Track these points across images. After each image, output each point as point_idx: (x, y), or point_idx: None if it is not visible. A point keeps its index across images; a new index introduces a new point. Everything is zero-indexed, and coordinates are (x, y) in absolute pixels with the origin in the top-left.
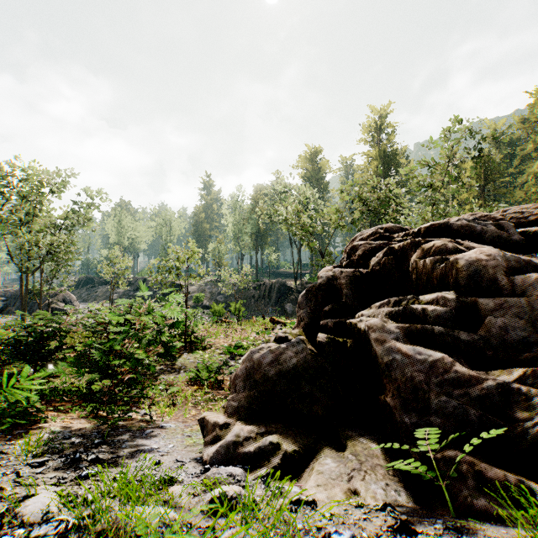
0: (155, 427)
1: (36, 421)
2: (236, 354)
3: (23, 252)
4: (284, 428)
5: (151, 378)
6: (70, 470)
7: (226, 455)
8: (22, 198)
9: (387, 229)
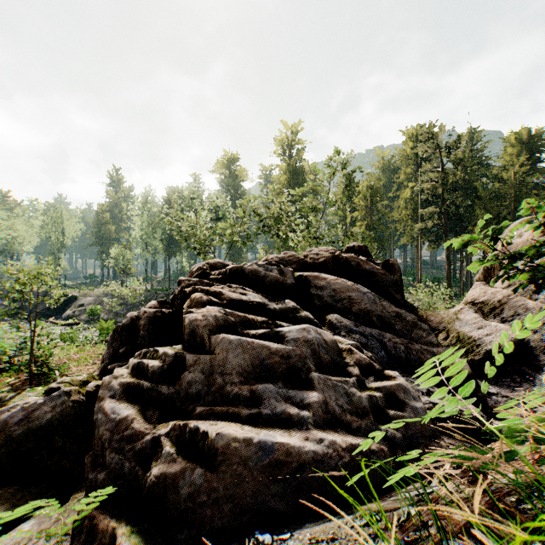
0: None
1: None
2: None
3: None
4: (17, 491)
5: None
6: None
7: None
8: None
9: (212, 264)
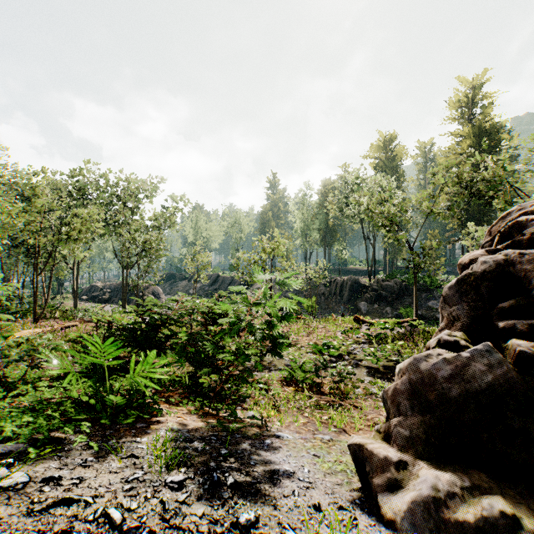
0: (272, 436)
1: (152, 413)
2: (325, 354)
3: (125, 249)
4: (493, 481)
5: (244, 373)
6: (215, 502)
7: (426, 518)
8: (123, 203)
9: None
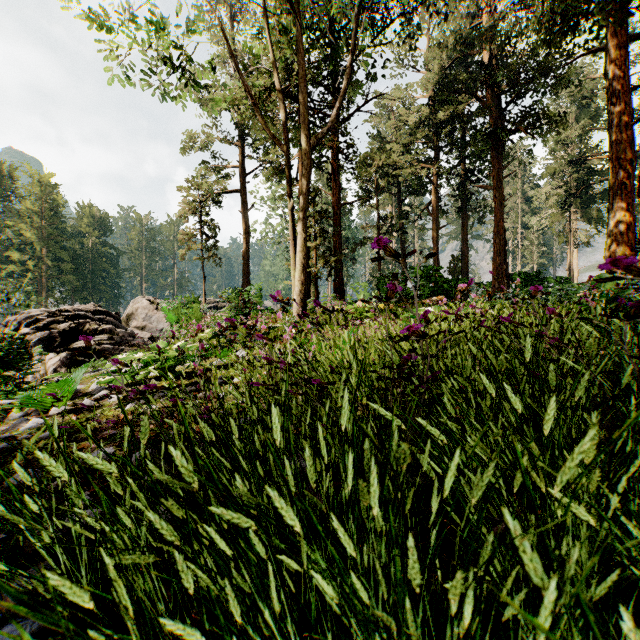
0: None
1: None
2: None
3: None
4: None
5: None
6: None
7: None
8: None
9: (48, 311)
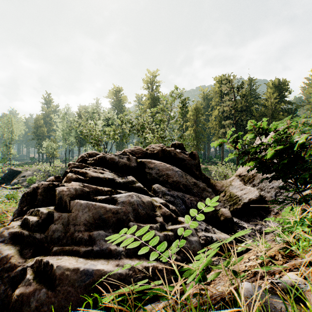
0: None
1: None
2: None
3: None
4: None
5: None
6: None
7: None
8: None
9: (90, 154)
